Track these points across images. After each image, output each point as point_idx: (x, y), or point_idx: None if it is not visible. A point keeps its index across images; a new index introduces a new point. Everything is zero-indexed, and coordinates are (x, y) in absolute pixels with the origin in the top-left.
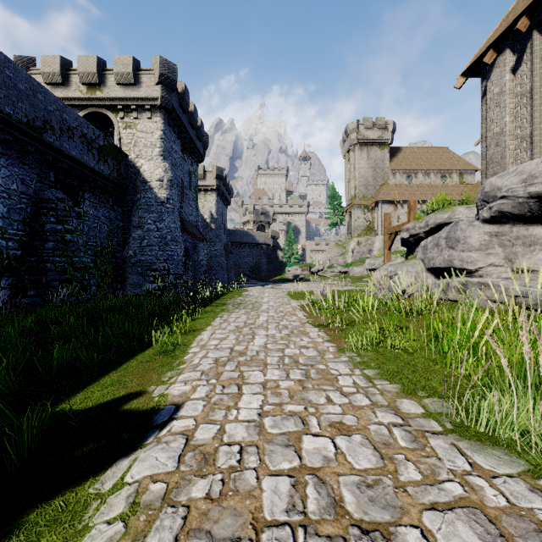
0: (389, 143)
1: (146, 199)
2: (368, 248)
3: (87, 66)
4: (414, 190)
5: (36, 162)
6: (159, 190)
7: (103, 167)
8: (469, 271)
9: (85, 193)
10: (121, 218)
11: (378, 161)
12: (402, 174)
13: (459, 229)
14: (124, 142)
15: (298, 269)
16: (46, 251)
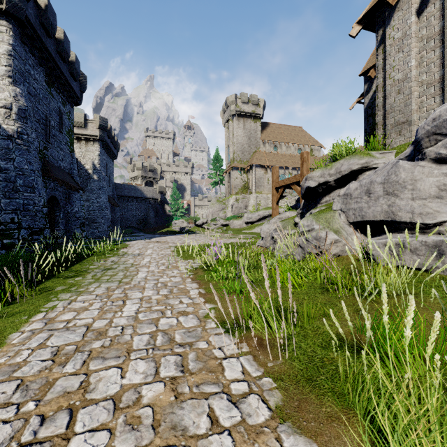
0: (260, 117)
1: None
2: (245, 204)
3: None
4: (279, 158)
5: None
6: (5, 119)
7: None
8: (423, 226)
9: None
10: None
11: (252, 131)
12: (270, 145)
13: (403, 171)
14: None
15: (184, 222)
16: None
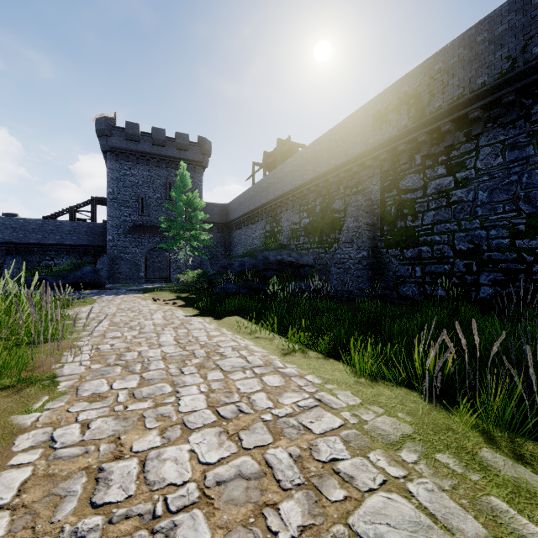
0: None
1: None
2: None
3: None
4: None
5: None
6: None
7: None
8: None
9: None
10: None
11: None
12: None
13: None
14: None
15: None
16: None
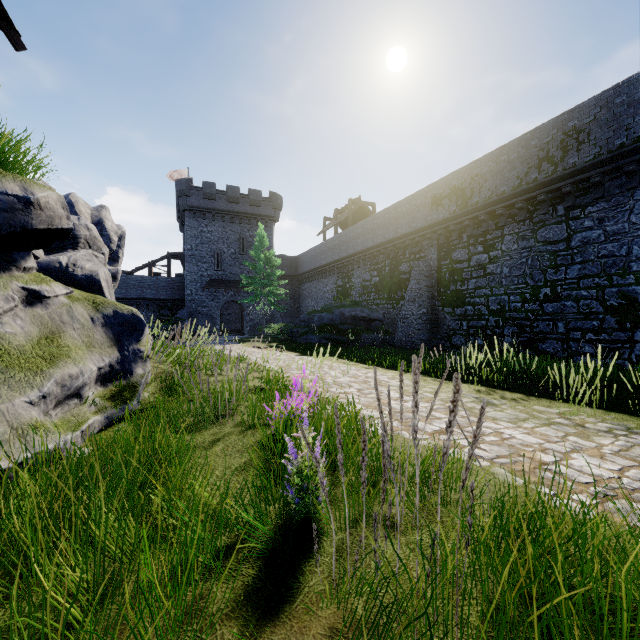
0: None
1: None
2: None
3: None
4: None
5: None
6: None
7: None
8: None
9: None
10: None
11: None
12: None
13: None
14: None
15: None
16: None
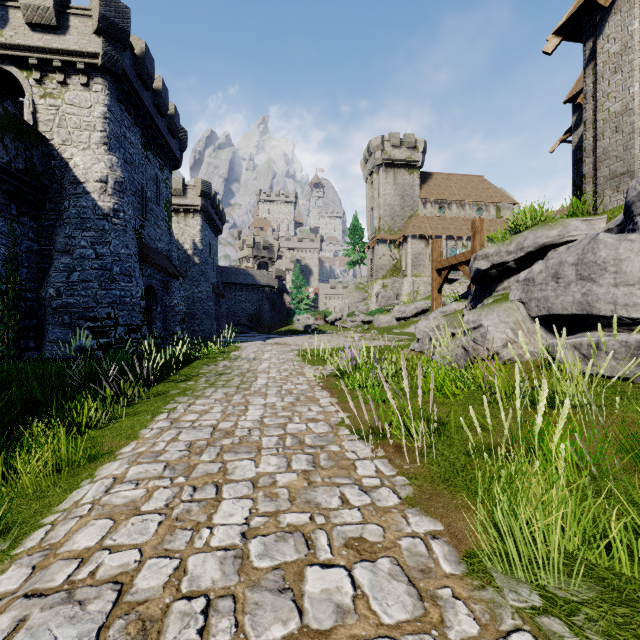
0: (419, 166)
1: (77, 208)
2: (396, 292)
3: None
4: (448, 224)
5: None
6: (100, 195)
7: None
8: (630, 321)
9: None
10: (36, 238)
11: (406, 187)
12: (434, 205)
13: (603, 248)
14: (41, 119)
15: (310, 318)
16: None
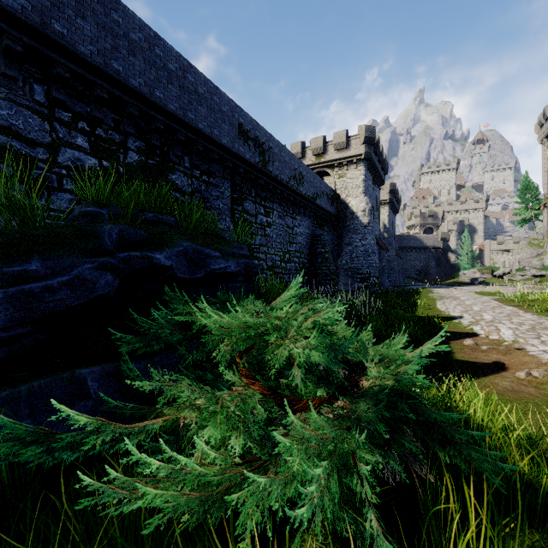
0: None
1: (353, 225)
2: None
3: (317, 144)
4: None
5: (311, 215)
6: (363, 217)
7: (332, 209)
8: None
9: (324, 227)
10: (336, 239)
11: None
12: None
13: None
14: (337, 188)
15: (476, 272)
16: (317, 263)
